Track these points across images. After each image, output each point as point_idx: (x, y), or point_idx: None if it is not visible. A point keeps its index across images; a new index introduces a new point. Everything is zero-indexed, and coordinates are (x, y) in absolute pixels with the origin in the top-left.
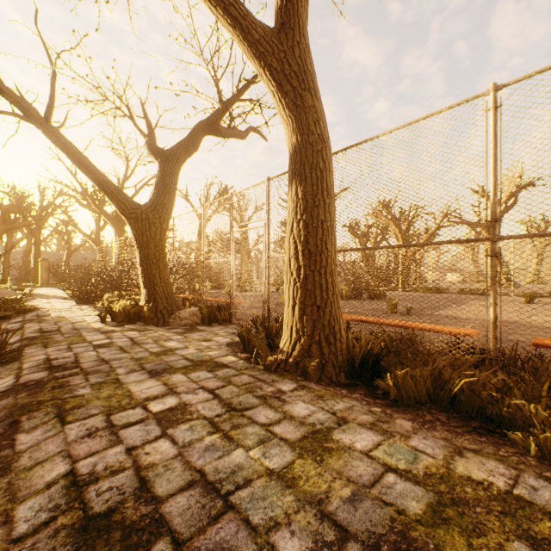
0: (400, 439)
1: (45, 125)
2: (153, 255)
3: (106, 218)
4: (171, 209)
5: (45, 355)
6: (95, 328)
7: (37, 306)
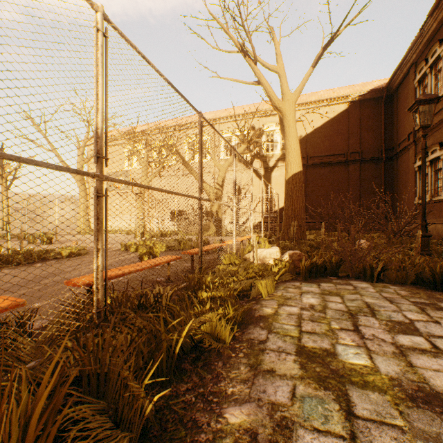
0: (286, 409)
1: None
2: None
3: None
4: None
5: None
6: None
7: None
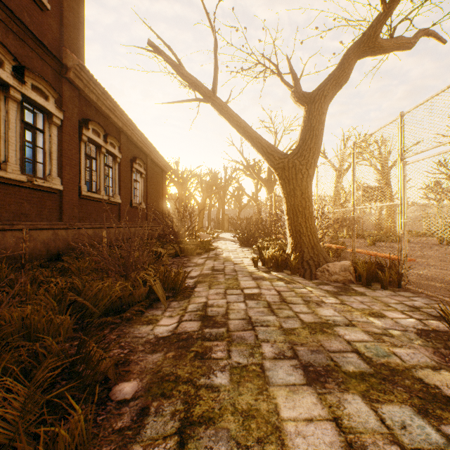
0: None
1: (212, 97)
2: (299, 203)
3: (261, 181)
4: (317, 153)
5: (205, 297)
6: (248, 272)
7: (218, 246)
